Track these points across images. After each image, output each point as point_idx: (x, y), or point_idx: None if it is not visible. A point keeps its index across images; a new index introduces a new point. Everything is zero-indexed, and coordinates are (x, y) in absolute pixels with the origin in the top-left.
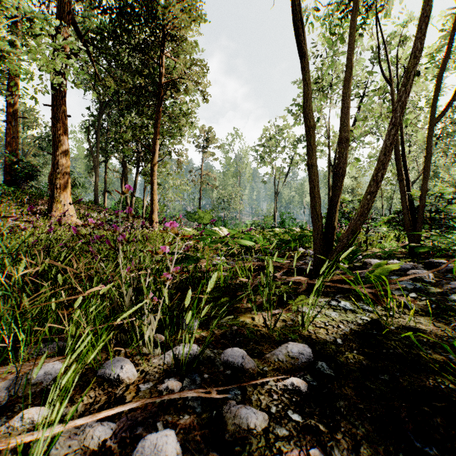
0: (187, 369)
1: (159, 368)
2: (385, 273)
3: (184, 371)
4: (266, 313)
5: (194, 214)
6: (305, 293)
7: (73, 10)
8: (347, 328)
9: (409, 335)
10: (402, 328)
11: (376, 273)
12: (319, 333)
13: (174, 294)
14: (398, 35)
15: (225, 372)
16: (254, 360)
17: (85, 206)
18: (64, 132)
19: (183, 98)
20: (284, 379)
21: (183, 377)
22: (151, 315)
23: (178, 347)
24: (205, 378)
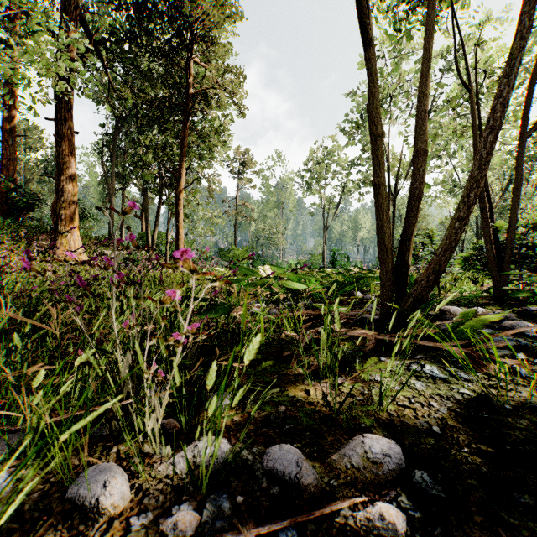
0: (209, 487)
1: (165, 483)
2: (479, 326)
3: (205, 490)
4: (324, 383)
5: (228, 252)
6: (373, 352)
7: (82, 7)
8: (443, 408)
9: (536, 420)
10: (521, 408)
11: (467, 326)
12: (405, 415)
13: (195, 359)
14: (472, 38)
15: (270, 490)
16: (314, 467)
17: (97, 242)
18: (70, 151)
19: (215, 113)
20: (365, 503)
21: (203, 501)
22: (154, 397)
23: (198, 443)
24: (238, 504)
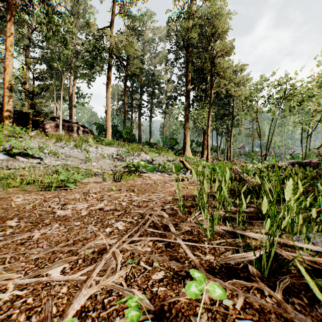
0: None
1: None
2: None
3: None
4: None
5: (248, 153)
6: None
7: None
8: None
9: None
10: None
11: None
12: None
13: None
14: None
15: None
16: None
17: None
18: (205, 134)
19: None
20: None
21: None
22: None
23: None
24: None
